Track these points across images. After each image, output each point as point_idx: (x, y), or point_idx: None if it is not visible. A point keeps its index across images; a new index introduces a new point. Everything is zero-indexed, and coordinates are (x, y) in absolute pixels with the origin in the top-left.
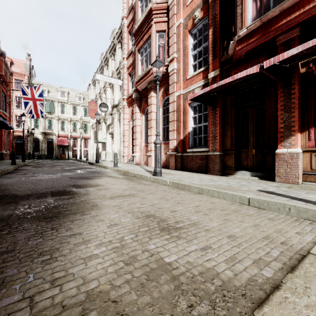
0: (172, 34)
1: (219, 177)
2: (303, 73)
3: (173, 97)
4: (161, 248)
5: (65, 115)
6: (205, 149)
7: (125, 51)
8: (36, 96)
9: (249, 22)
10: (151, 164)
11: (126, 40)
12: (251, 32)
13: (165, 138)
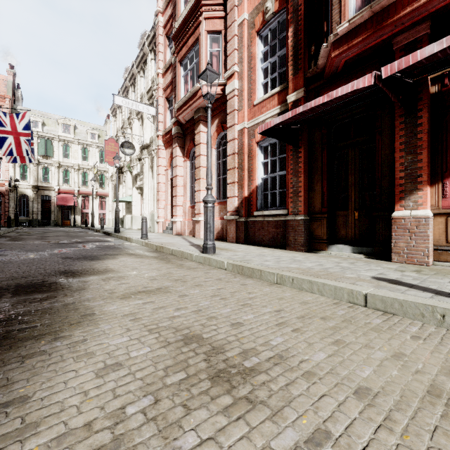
0: (231, 36)
1: (305, 254)
2: (434, 94)
3: (232, 132)
4: (212, 446)
5: (71, 161)
6: (281, 211)
7: (160, 64)
8: (20, 128)
9: (351, 14)
10: (199, 234)
11: (161, 47)
12: (354, 29)
13: (221, 194)
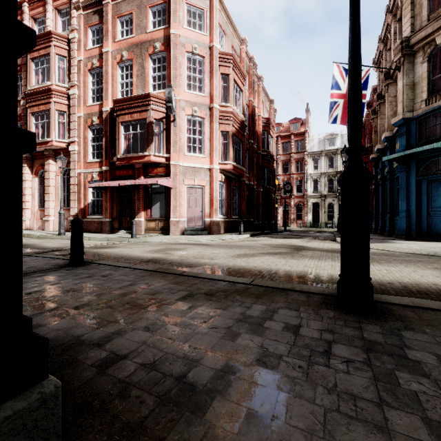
0: (73, 120)
1: (108, 234)
2: (145, 184)
3: (74, 173)
4: None
5: None
6: (100, 216)
7: None
8: None
9: (122, 152)
10: (49, 229)
11: None
12: (122, 158)
13: (66, 204)
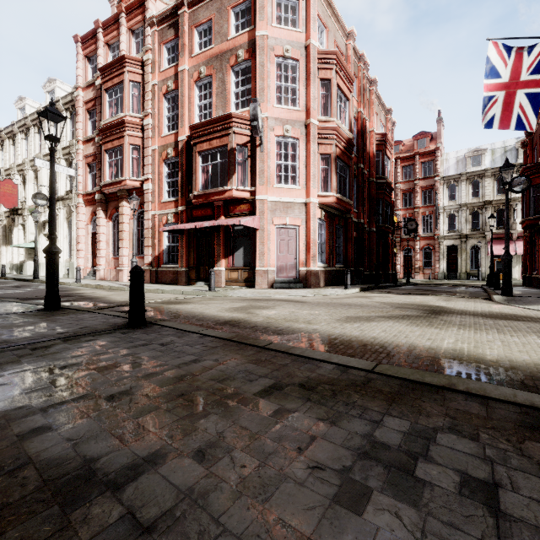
0: (147, 155)
1: (184, 286)
2: (226, 226)
3: (148, 215)
4: None
5: None
6: (176, 265)
7: (80, 132)
8: None
9: (200, 187)
10: (123, 279)
11: (82, 118)
12: (200, 195)
13: (140, 251)
